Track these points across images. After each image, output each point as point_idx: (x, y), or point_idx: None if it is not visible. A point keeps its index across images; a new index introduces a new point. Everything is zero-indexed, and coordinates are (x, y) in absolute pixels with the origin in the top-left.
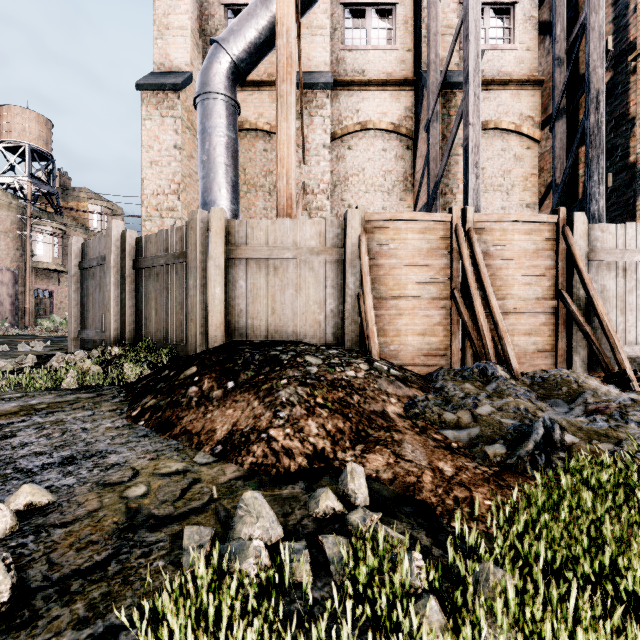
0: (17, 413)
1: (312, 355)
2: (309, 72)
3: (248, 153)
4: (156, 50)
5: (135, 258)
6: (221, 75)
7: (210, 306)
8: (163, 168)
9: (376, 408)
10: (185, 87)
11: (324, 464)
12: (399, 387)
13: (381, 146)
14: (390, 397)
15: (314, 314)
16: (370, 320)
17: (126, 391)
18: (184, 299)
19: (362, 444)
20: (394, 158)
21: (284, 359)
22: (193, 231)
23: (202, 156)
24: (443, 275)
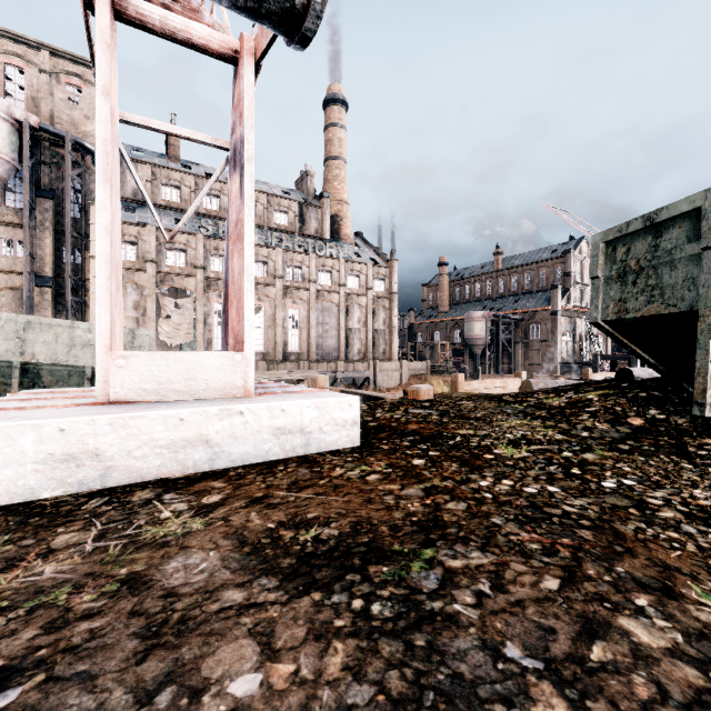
0: None
1: None
2: None
3: None
4: None
5: None
6: None
7: None
8: None
9: None
10: None
11: None
12: None
13: (21, 296)
14: None
15: None
16: None
17: None
18: None
19: None
20: None
21: None
22: None
23: None
24: None
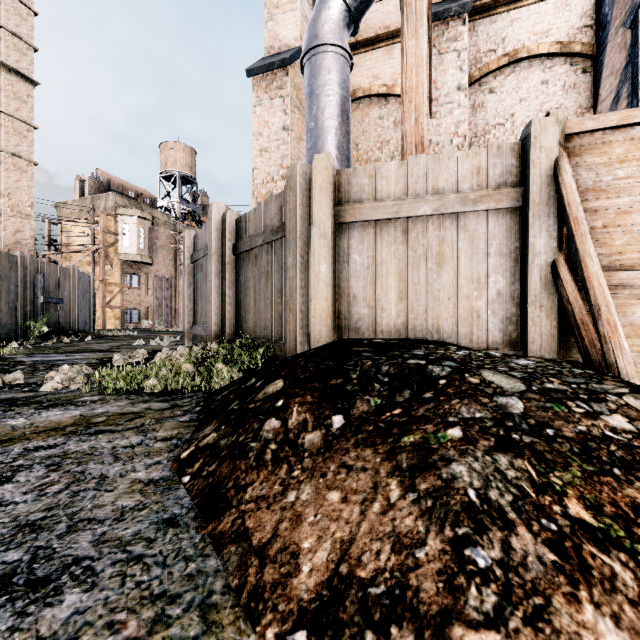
0: (63, 429)
1: (493, 369)
2: (437, 3)
3: (361, 125)
4: (266, 34)
5: (235, 242)
6: (330, 23)
7: (313, 290)
8: (272, 154)
9: None
10: (293, 62)
11: None
12: None
13: (539, 78)
14: None
15: (467, 299)
16: (603, 303)
17: (203, 404)
18: (283, 284)
19: None
20: (560, 90)
21: (437, 375)
22: (292, 192)
23: (309, 124)
24: None
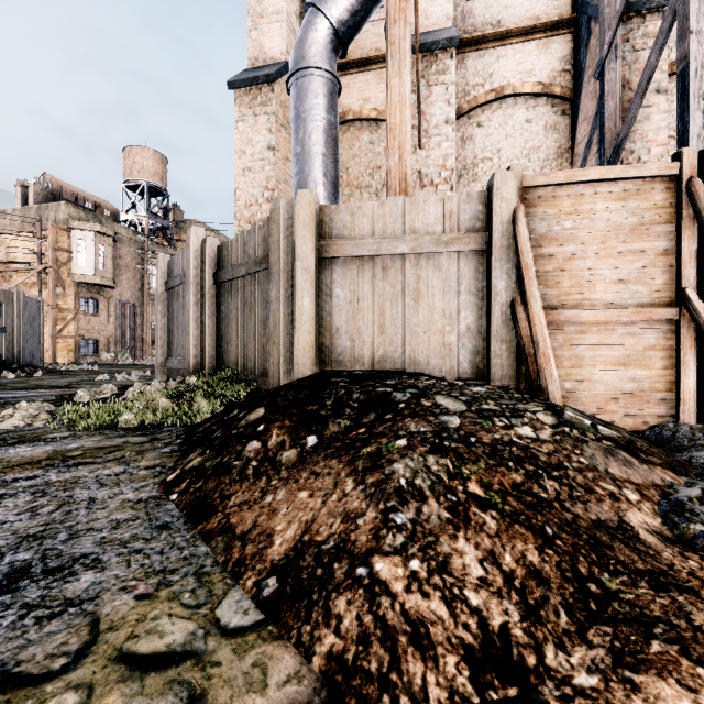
0: (39, 463)
1: (446, 395)
2: (426, 32)
3: (351, 149)
4: (250, 44)
5: (216, 271)
6: (317, 45)
7: (296, 323)
8: (256, 174)
9: (602, 515)
10: (280, 78)
11: (516, 690)
12: (628, 463)
13: (524, 116)
14: (622, 487)
15: (441, 333)
16: (541, 338)
17: (184, 436)
18: (267, 317)
19: (603, 625)
20: (543, 130)
21: (399, 400)
22: (276, 225)
23: (295, 148)
24: (662, 266)
